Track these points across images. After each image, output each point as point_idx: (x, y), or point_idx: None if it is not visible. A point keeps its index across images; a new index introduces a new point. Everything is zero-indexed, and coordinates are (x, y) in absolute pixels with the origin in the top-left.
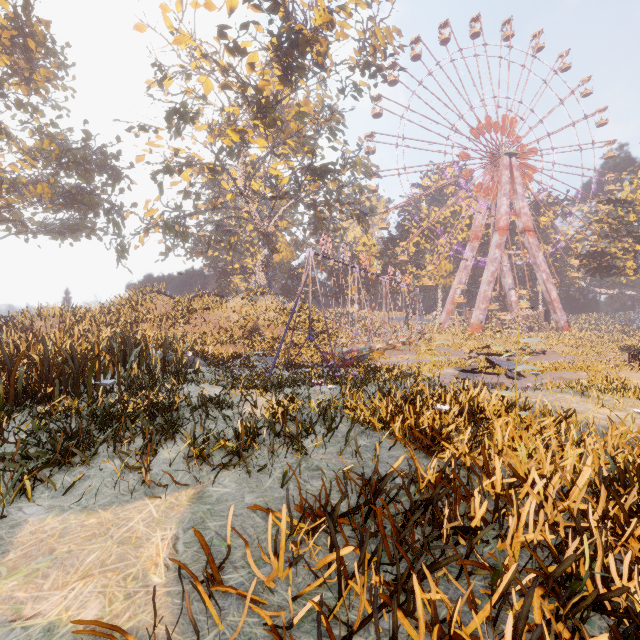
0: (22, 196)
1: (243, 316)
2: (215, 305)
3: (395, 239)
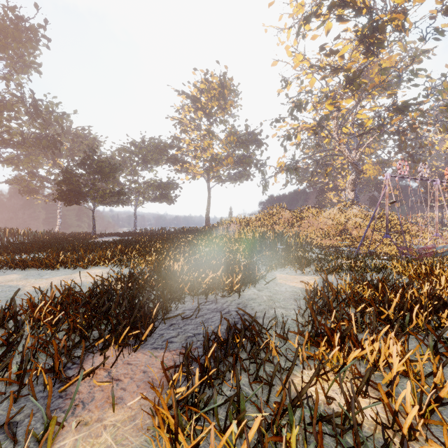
0: (222, 165)
1: (336, 221)
2: (316, 214)
3: None
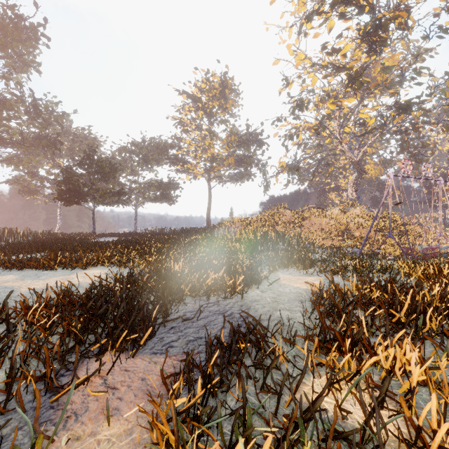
0: (223, 165)
1: (337, 221)
2: (318, 214)
3: None
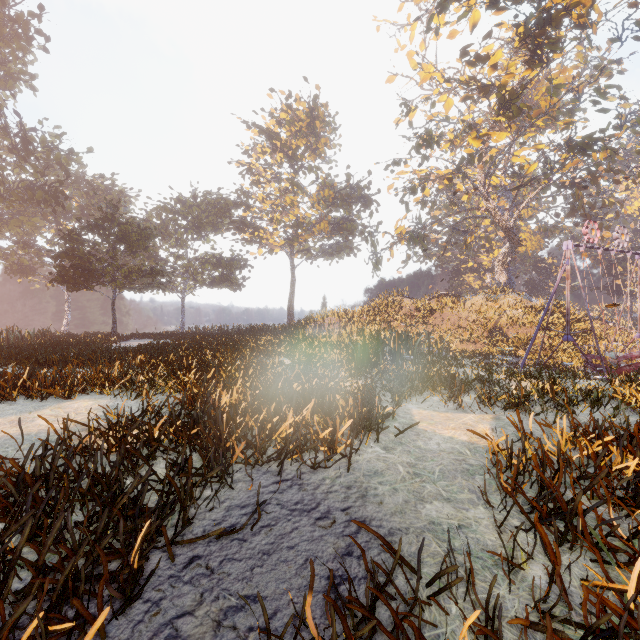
0: (312, 233)
1: (482, 315)
2: (452, 305)
3: None
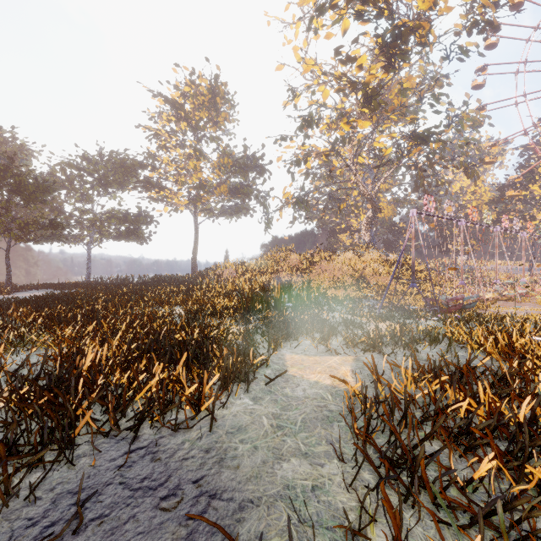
0: (213, 194)
1: (352, 267)
2: (329, 259)
3: (514, 184)
